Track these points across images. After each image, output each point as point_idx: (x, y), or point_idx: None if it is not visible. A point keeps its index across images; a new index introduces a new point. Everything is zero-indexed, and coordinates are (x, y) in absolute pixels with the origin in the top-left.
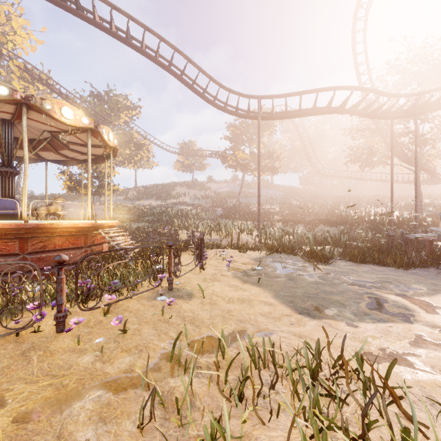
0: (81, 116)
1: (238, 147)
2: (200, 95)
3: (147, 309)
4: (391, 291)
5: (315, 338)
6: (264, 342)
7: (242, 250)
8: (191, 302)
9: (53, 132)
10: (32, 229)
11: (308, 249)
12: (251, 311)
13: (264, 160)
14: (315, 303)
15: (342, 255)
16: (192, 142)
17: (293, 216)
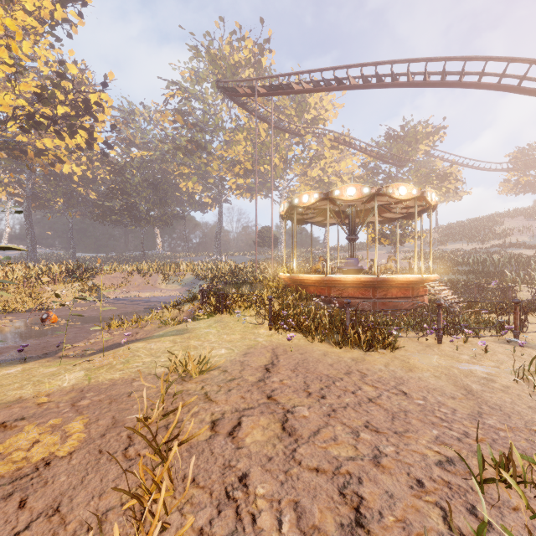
0: (411, 189)
1: None
2: None
3: (496, 348)
4: None
5: None
6: None
7: None
8: None
9: (385, 205)
10: (380, 282)
11: None
12: None
13: None
14: None
15: None
16: (535, 145)
17: None
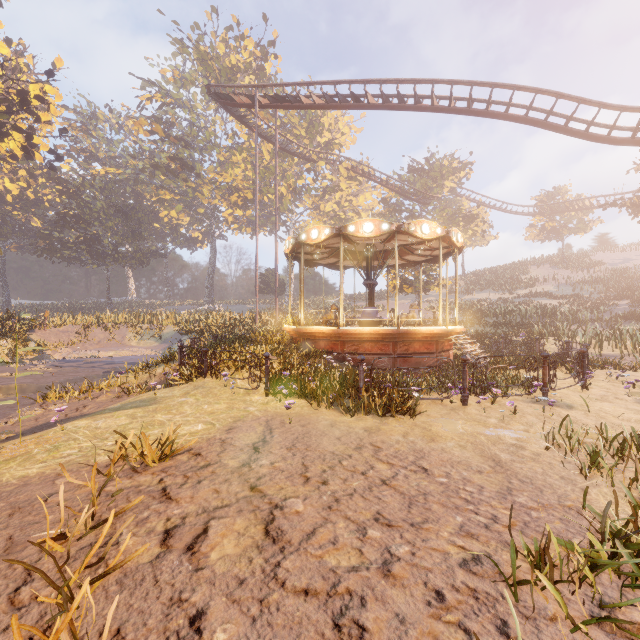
0: (435, 227)
1: None
2: (579, 136)
3: (525, 408)
4: None
5: None
6: None
7: None
8: (572, 412)
9: (407, 245)
10: (401, 335)
11: None
12: None
13: None
14: None
15: None
16: (561, 189)
17: None
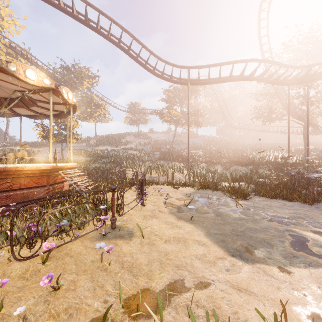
0: (43, 77)
1: (171, 106)
2: (142, 65)
3: (88, 253)
4: (307, 228)
5: (255, 291)
6: (208, 315)
7: (175, 186)
8: (131, 242)
9: (21, 91)
10: None
11: (226, 184)
12: (187, 252)
13: (191, 116)
14: (245, 242)
15: (254, 190)
16: (138, 103)
17: (213, 158)
